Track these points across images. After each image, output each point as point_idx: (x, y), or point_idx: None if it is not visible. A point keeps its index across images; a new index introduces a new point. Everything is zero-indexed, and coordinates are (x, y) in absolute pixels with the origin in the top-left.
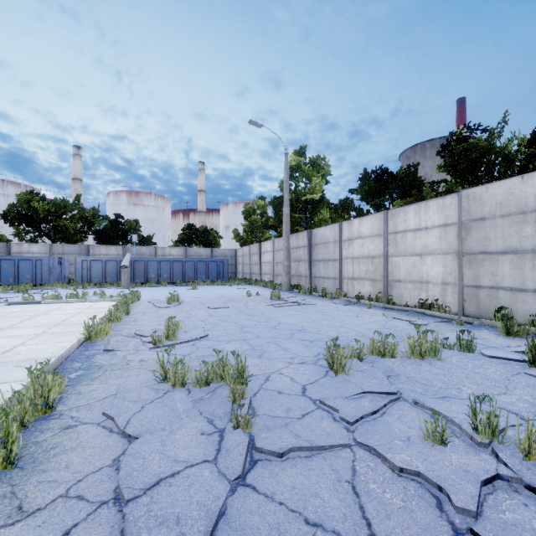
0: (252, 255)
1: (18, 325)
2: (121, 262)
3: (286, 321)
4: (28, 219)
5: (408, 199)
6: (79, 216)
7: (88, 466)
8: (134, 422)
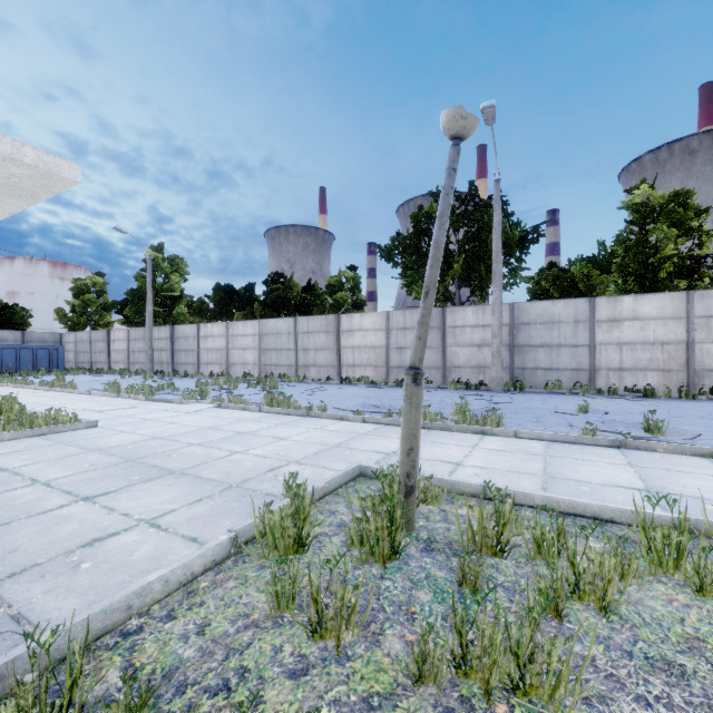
0: (95, 342)
1: None
2: None
3: None
4: None
5: (245, 312)
6: None
7: None
8: None
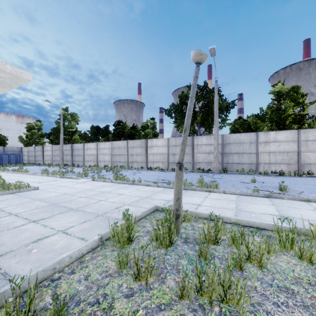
0: (37, 151)
1: None
2: None
3: None
4: None
5: (105, 138)
6: None
7: None
8: None
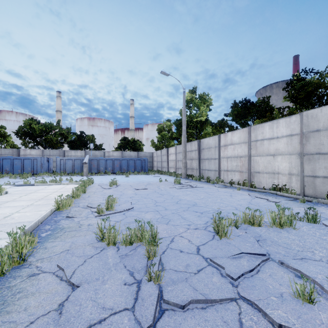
0: (162, 155)
1: (17, 199)
2: (83, 160)
3: (184, 198)
4: (29, 135)
5: (263, 119)
6: (59, 133)
7: (40, 310)
8: (77, 273)
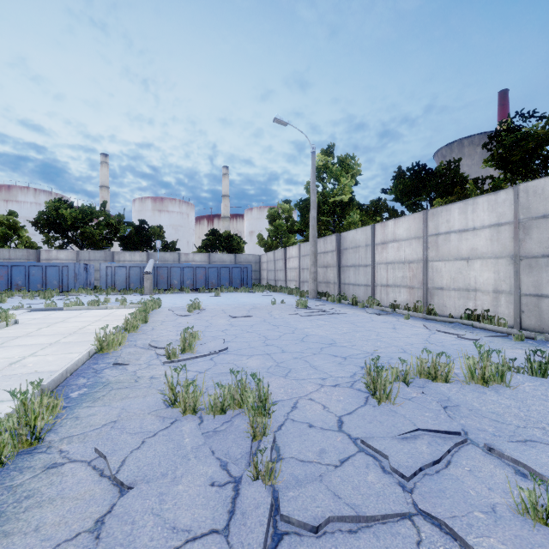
0: (277, 260)
1: (34, 333)
2: (144, 268)
3: (315, 332)
4: (56, 226)
5: (449, 198)
6: (105, 223)
7: (62, 530)
8: (130, 464)
